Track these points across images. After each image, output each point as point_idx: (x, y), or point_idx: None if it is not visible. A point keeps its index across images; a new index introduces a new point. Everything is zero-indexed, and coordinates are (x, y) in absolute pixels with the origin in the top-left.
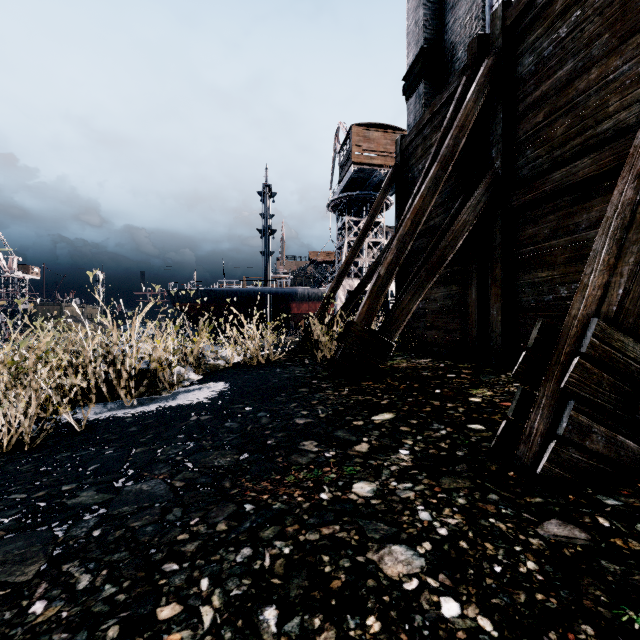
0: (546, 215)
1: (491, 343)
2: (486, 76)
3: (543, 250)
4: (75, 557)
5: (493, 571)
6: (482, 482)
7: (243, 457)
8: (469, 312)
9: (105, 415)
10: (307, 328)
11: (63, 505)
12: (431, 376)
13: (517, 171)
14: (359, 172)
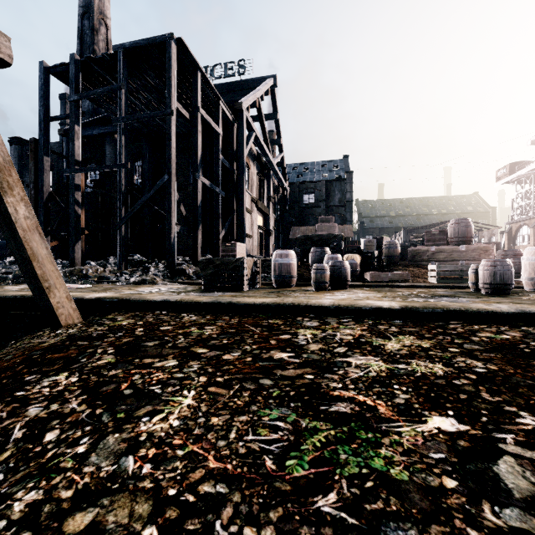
0: None
1: None
2: None
3: None
4: None
5: None
6: None
7: None
8: None
9: None
10: None
11: None
12: None
13: None
14: None
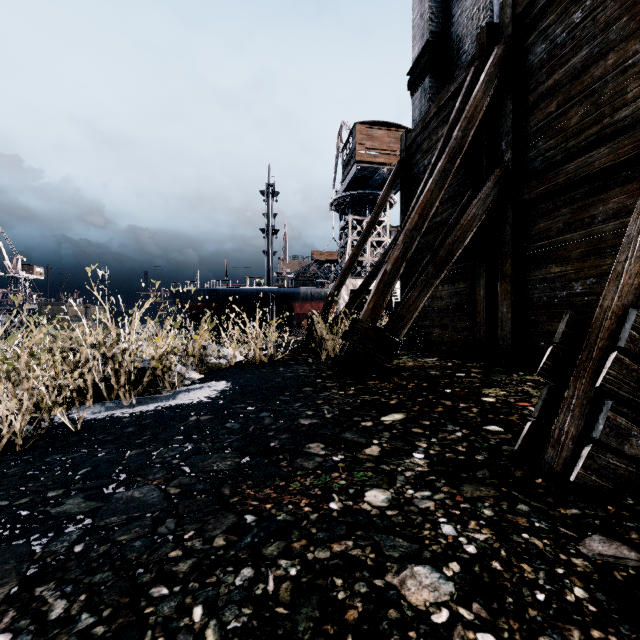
0: (559, 208)
1: (501, 341)
2: (496, 66)
3: (556, 245)
4: (51, 578)
5: (535, 600)
6: (508, 490)
7: (244, 461)
8: (477, 310)
9: (102, 415)
10: (310, 327)
11: (46, 514)
12: (440, 375)
13: (528, 163)
14: (362, 170)
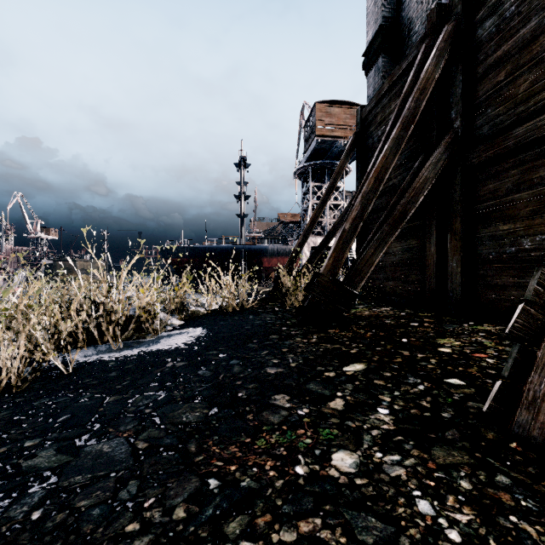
0: (508, 170)
1: (450, 293)
2: (446, 41)
3: (505, 204)
4: None
5: None
6: (482, 456)
7: (212, 412)
8: (428, 264)
9: (93, 358)
10: (277, 279)
11: (17, 468)
12: (394, 324)
13: (477, 130)
14: (322, 143)
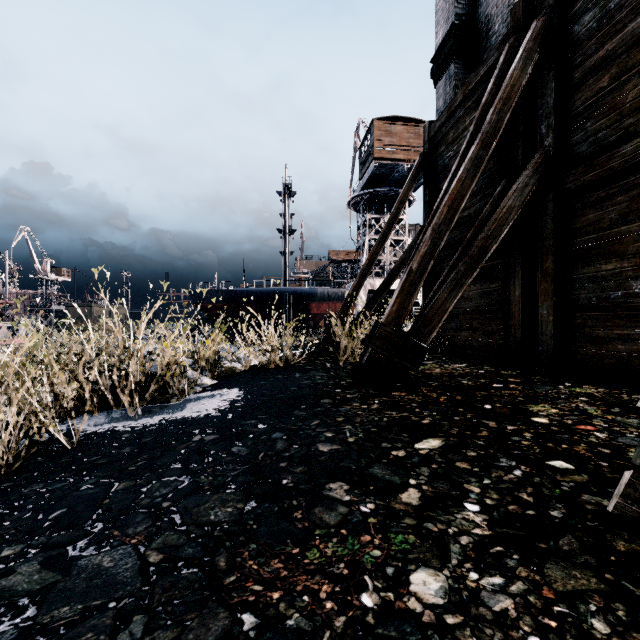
0: (613, 196)
1: (540, 347)
2: (535, 40)
3: (609, 238)
4: None
5: None
6: (615, 579)
7: (249, 507)
8: (512, 311)
9: (104, 428)
10: (328, 329)
11: None
12: (473, 386)
13: (573, 148)
14: (381, 168)
